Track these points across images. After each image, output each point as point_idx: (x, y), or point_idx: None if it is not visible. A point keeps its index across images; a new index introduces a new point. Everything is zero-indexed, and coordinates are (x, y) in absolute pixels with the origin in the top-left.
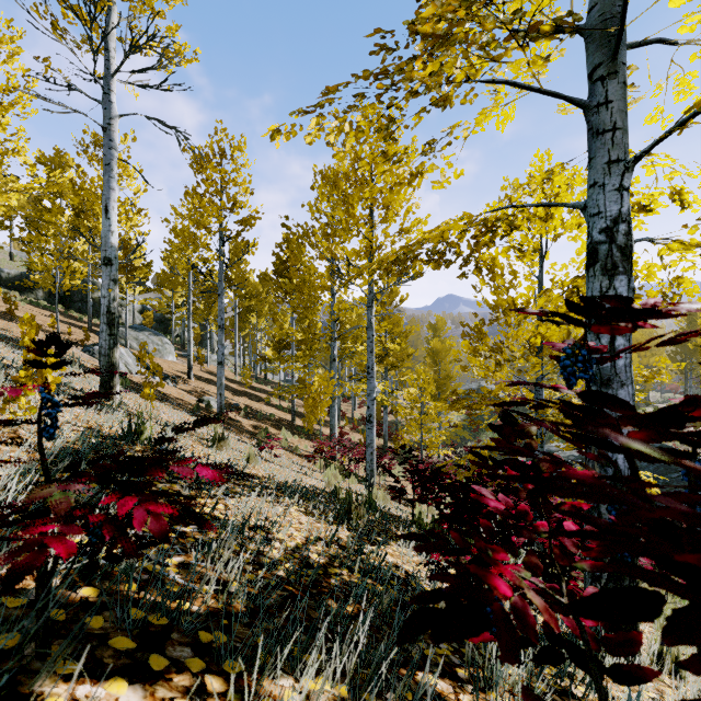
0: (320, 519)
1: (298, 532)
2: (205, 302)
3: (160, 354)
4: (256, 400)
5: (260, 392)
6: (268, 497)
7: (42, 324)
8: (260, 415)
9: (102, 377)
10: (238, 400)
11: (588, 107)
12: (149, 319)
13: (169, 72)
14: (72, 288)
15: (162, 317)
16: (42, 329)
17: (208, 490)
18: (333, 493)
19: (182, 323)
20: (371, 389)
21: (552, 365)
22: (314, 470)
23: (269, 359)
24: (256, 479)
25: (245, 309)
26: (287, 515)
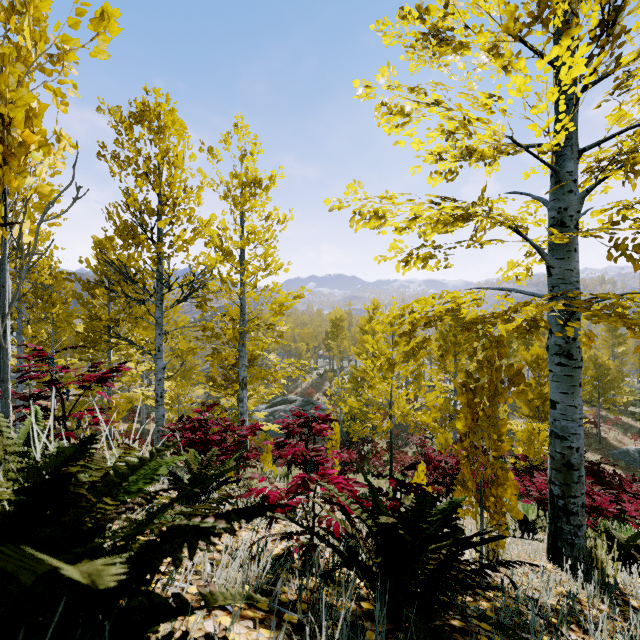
0: None
1: None
2: None
3: None
4: None
5: None
6: None
7: None
8: None
9: None
10: None
11: (239, 350)
12: None
13: None
14: None
15: None
16: None
17: None
18: None
19: None
20: None
21: None
22: None
23: None
24: None
25: None
26: None
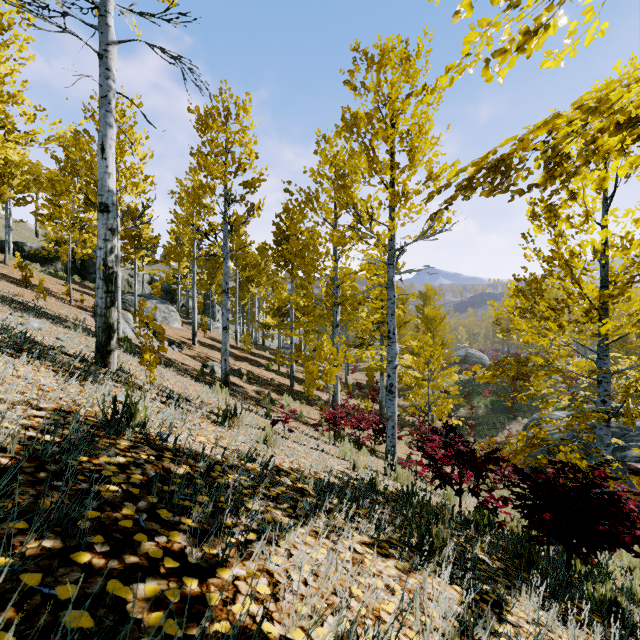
0: (399, 560)
1: (409, 635)
2: (208, 273)
3: (166, 321)
4: (257, 365)
5: (259, 358)
6: (317, 521)
7: (57, 292)
8: (261, 380)
9: (98, 340)
10: (239, 365)
11: None
12: (157, 289)
13: (173, 4)
14: (84, 257)
15: (169, 287)
16: (56, 296)
17: (233, 531)
18: (370, 485)
19: (187, 293)
20: (393, 355)
21: (639, 327)
22: (327, 443)
23: (269, 326)
24: (285, 475)
25: (245, 279)
26: (361, 568)
